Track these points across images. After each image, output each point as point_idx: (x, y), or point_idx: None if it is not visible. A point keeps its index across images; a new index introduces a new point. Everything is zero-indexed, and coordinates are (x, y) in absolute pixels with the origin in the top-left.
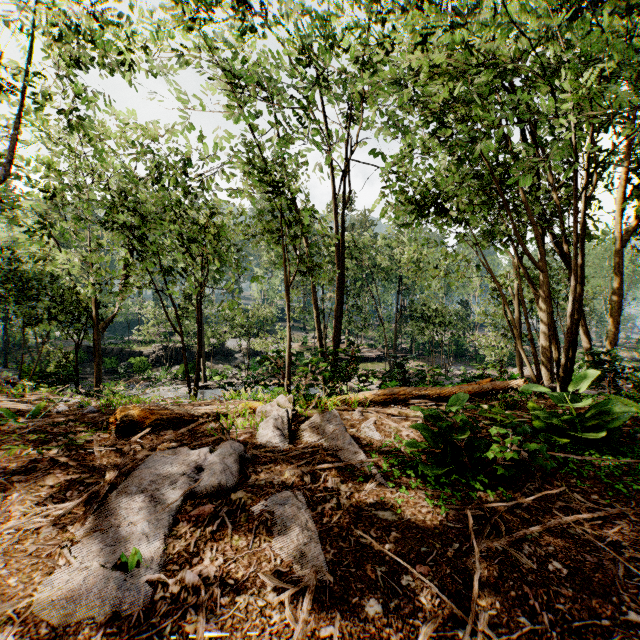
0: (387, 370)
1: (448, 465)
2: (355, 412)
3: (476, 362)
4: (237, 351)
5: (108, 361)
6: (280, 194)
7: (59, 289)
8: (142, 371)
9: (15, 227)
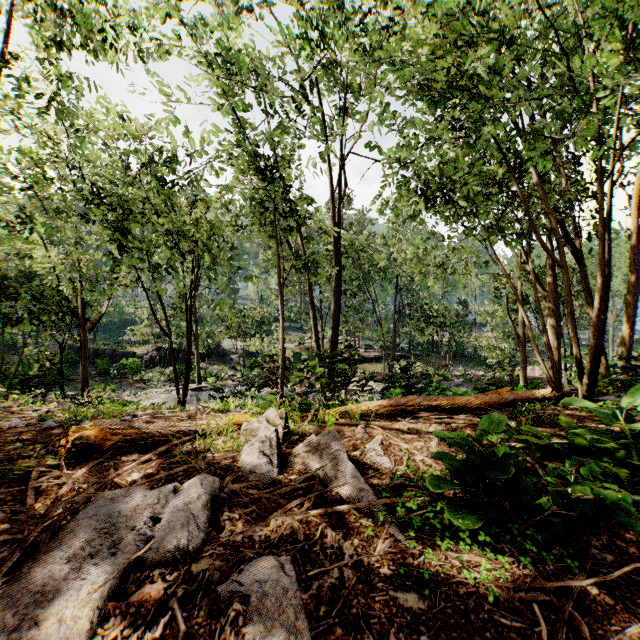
0: (385, 371)
1: (481, 508)
2: (357, 428)
3: (475, 363)
4: (233, 352)
5: (100, 362)
6: (273, 181)
7: (42, 288)
8: (135, 372)
9: (4, 224)
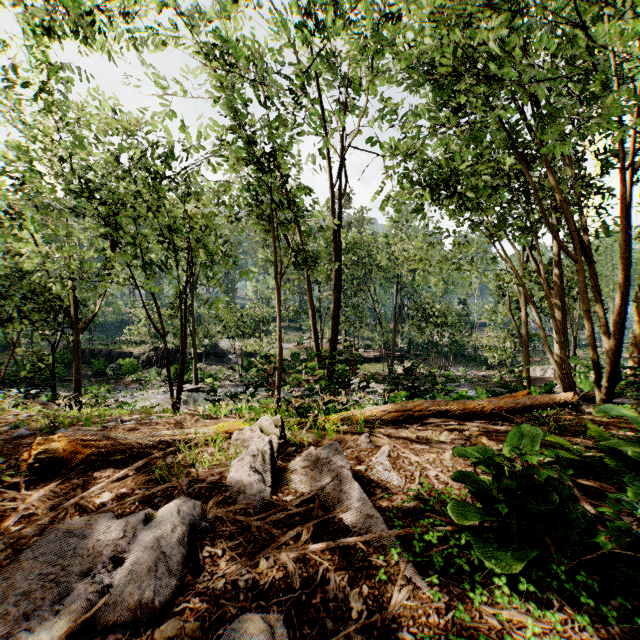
0: (385, 371)
1: (514, 542)
2: (361, 437)
3: (475, 363)
4: (231, 352)
5: (96, 362)
6: (269, 170)
7: (33, 286)
8: (131, 373)
9: None
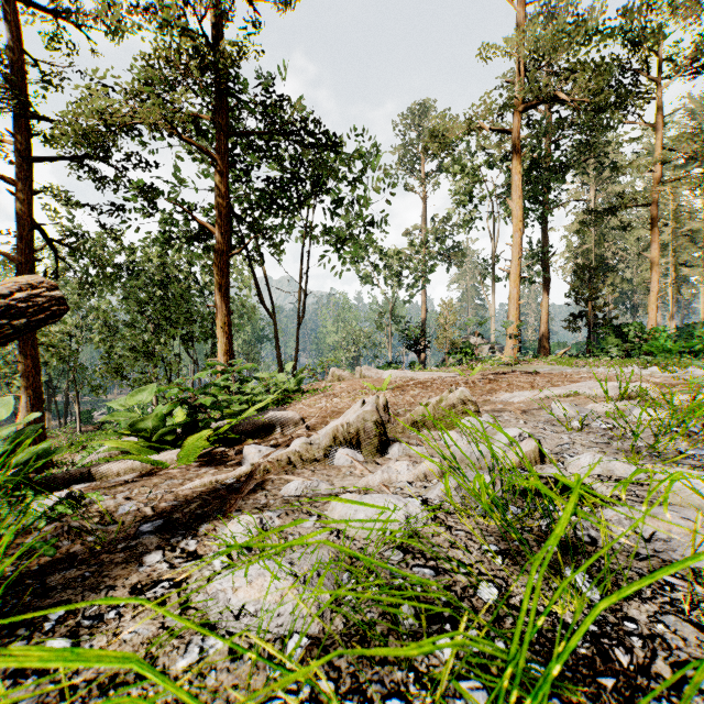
0: None
1: None
2: None
3: None
4: None
5: None
6: None
7: None
8: None
9: None
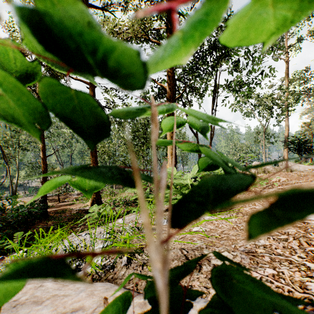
0: None
1: None
2: None
3: None
4: None
5: None
6: None
7: None
8: None
9: None
